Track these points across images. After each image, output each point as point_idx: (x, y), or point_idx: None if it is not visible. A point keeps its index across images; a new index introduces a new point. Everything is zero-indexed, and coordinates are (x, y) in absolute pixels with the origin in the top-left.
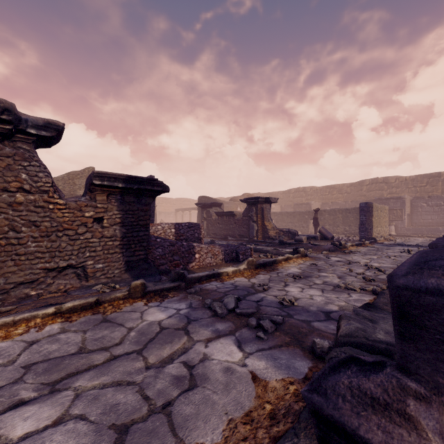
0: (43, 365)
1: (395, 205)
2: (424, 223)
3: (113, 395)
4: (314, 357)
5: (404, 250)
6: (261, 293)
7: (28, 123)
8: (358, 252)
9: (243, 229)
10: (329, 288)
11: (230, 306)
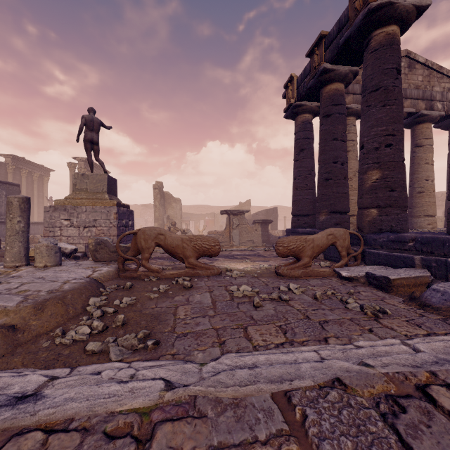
0: None
1: None
2: None
3: None
4: None
5: None
6: None
7: (244, 211)
8: None
9: None
10: None
11: None
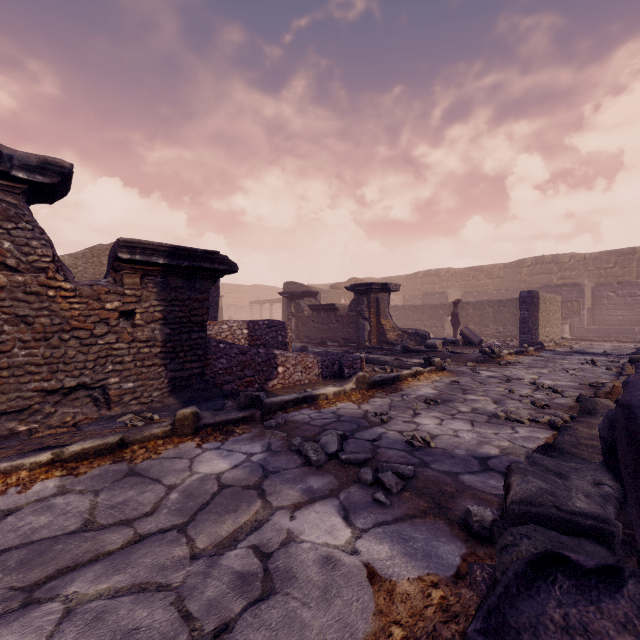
0: (19, 554)
1: (570, 294)
2: (611, 322)
3: (130, 612)
4: (469, 536)
5: (586, 360)
6: (378, 427)
7: (13, 161)
8: (519, 364)
9: (350, 331)
10: (481, 418)
11: (331, 449)
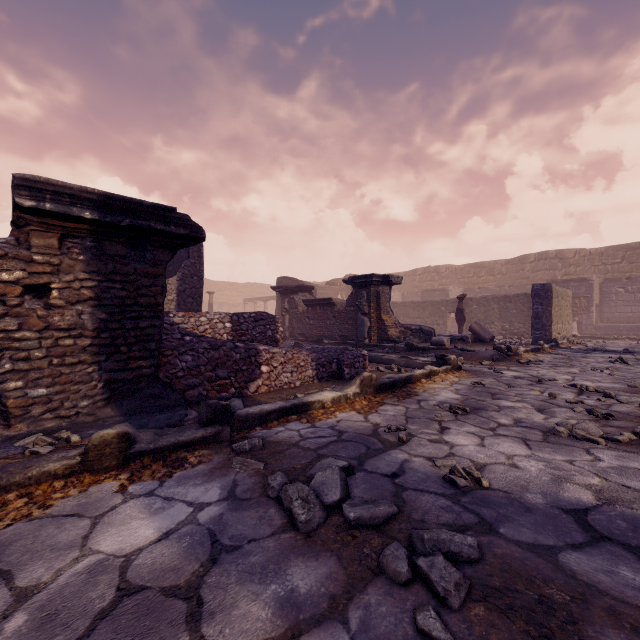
0: None
1: (578, 290)
2: (620, 319)
3: None
4: None
5: (611, 358)
6: (396, 451)
7: None
8: (541, 363)
9: (348, 327)
10: (534, 435)
11: (330, 498)
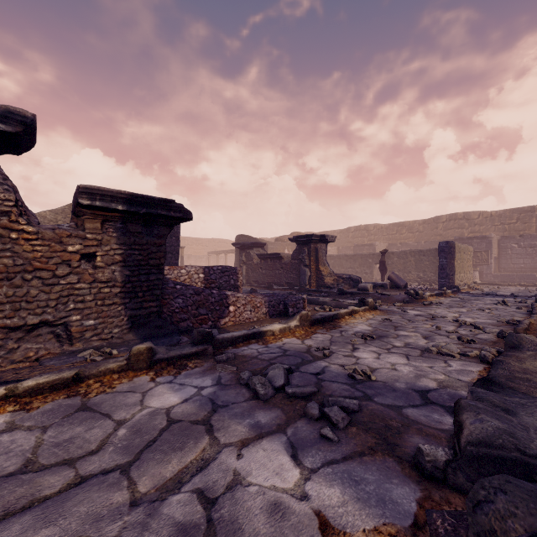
0: None
1: (480, 245)
2: (514, 269)
3: None
4: (421, 476)
5: (497, 301)
6: (321, 361)
7: None
8: (440, 304)
9: (292, 276)
10: (415, 353)
11: (278, 383)
